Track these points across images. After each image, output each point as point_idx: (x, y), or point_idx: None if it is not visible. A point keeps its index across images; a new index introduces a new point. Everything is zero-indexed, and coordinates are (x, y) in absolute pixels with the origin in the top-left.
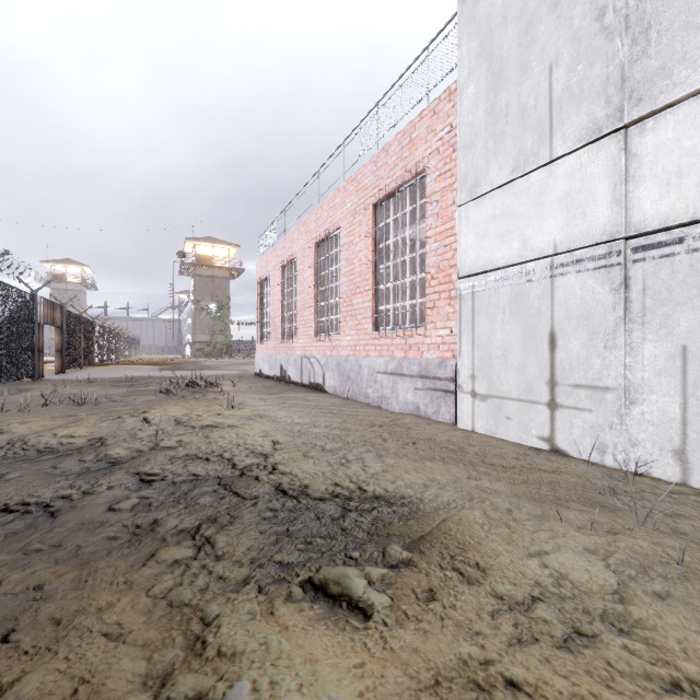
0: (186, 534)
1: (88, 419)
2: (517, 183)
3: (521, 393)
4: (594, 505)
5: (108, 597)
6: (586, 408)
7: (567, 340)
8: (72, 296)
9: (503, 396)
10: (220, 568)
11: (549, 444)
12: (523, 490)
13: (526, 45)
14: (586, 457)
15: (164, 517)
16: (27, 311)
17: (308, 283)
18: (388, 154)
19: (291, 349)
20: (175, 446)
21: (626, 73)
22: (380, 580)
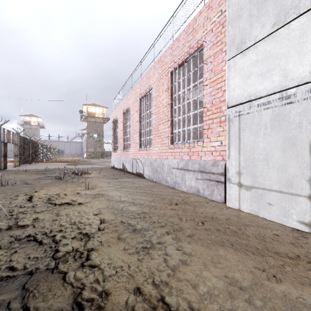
0: None
1: None
2: (278, 32)
3: (281, 186)
4: None
5: None
6: None
7: None
8: (33, 131)
9: (265, 188)
10: None
11: (310, 228)
12: None
13: None
14: None
15: None
16: None
17: (136, 120)
18: (179, 41)
19: (127, 155)
20: (27, 225)
21: None
22: None
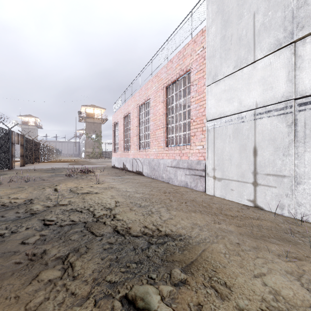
0: (60, 260)
1: (28, 189)
2: (237, 73)
3: (238, 177)
4: (283, 240)
5: (0, 310)
6: (273, 186)
7: (262, 151)
8: (31, 131)
9: (229, 179)
10: (73, 286)
11: (253, 203)
12: (244, 230)
13: (241, 4)
14: (273, 211)
15: (50, 249)
16: (6, 137)
17: (135, 125)
18: (172, 63)
19: (128, 155)
20: (66, 204)
21: (295, 14)
22: (168, 295)
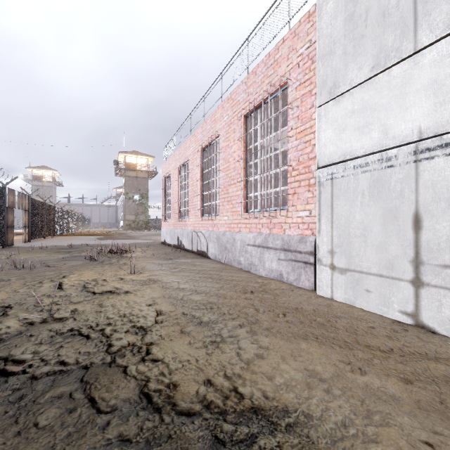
0: None
1: (13, 284)
2: (378, 78)
3: (381, 269)
4: None
5: None
6: None
7: (434, 221)
8: (46, 190)
9: (362, 271)
10: None
11: (413, 319)
12: (424, 397)
13: None
14: None
15: None
16: None
17: (197, 178)
18: (256, 75)
19: (185, 225)
20: (66, 318)
21: None
22: None
